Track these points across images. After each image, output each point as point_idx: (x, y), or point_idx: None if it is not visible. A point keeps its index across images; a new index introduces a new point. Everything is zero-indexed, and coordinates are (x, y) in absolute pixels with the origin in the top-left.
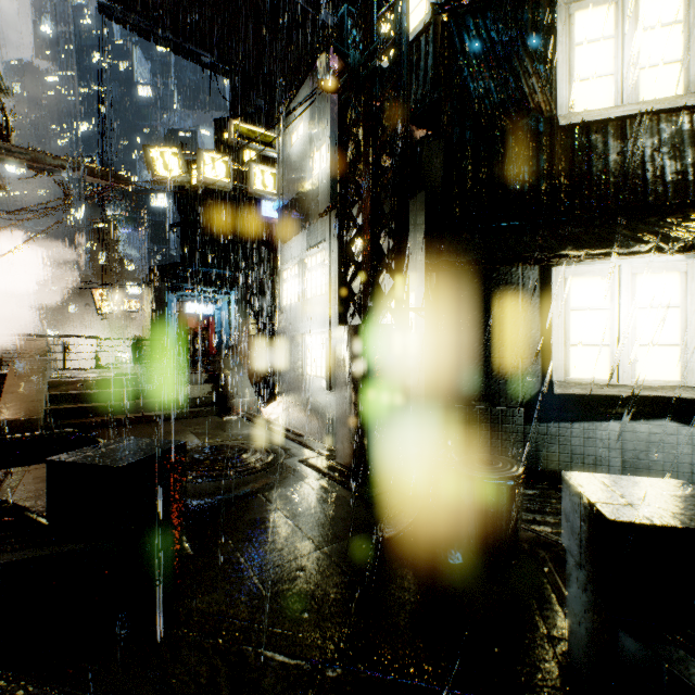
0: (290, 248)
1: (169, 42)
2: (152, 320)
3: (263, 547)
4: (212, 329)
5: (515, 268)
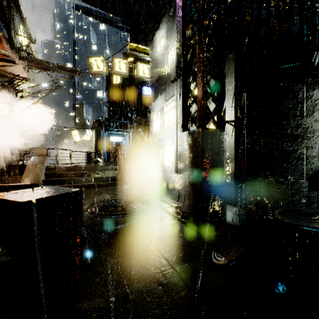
0: (156, 103)
1: (103, 18)
2: (95, 144)
3: (135, 263)
4: (122, 149)
5: (300, 88)
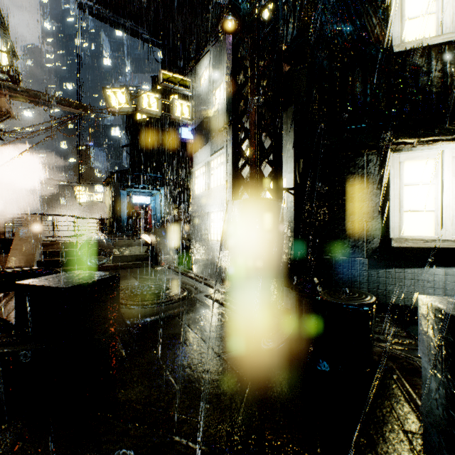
0: (199, 155)
1: (122, 26)
2: (111, 207)
3: (177, 354)
4: (150, 214)
5: (361, 156)
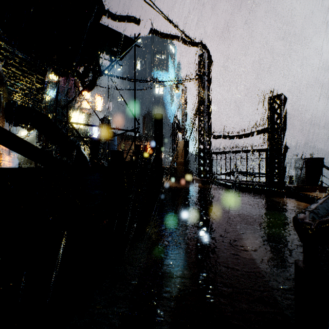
0: None
1: None
2: None
3: None
4: None
5: None
